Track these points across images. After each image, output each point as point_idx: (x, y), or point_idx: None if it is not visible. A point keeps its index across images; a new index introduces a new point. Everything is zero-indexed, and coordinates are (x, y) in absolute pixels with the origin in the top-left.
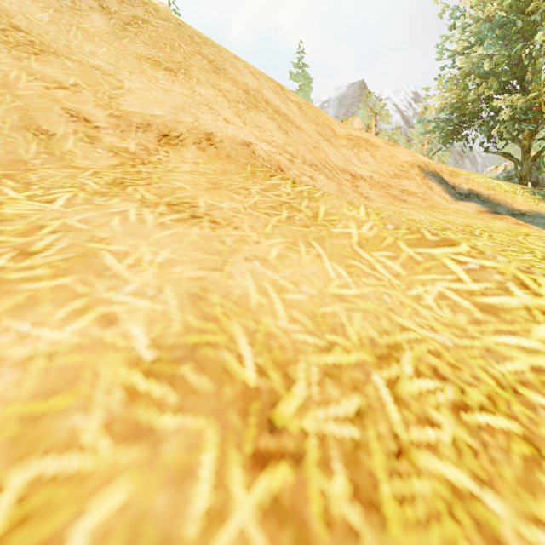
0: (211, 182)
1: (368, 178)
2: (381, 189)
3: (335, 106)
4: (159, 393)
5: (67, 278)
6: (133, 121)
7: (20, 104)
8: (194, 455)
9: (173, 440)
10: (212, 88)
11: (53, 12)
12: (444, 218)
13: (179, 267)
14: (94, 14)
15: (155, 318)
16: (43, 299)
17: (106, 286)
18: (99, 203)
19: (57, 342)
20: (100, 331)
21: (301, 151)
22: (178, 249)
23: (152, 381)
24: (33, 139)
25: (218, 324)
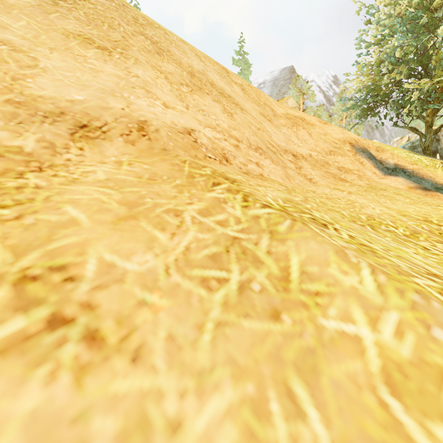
0: (127, 202)
1: (308, 157)
2: (321, 168)
3: (270, 87)
4: None
5: None
6: (40, 108)
7: None
8: None
9: None
10: (152, 69)
11: None
12: (397, 207)
13: None
14: None
15: None
16: None
17: None
18: None
19: None
20: None
21: (245, 133)
22: None
23: None
24: None
25: None
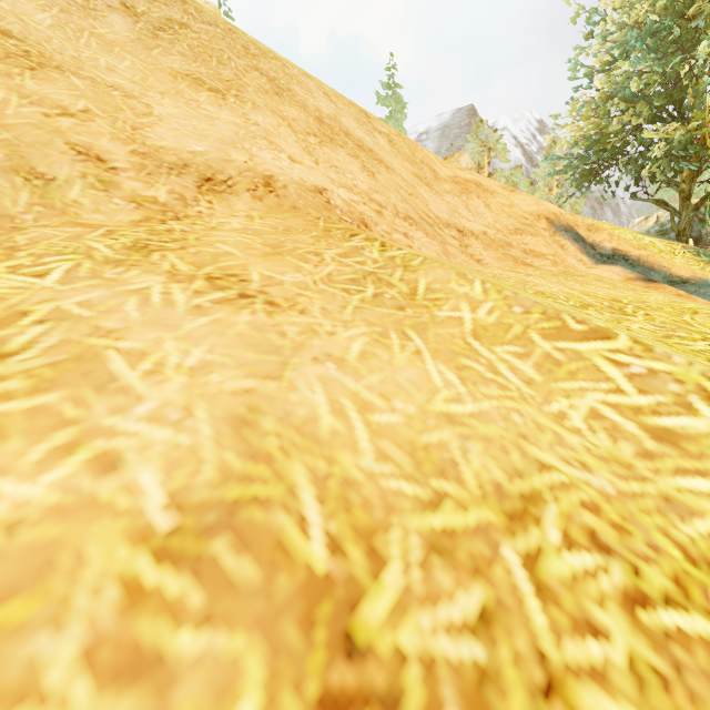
0: (269, 245)
1: (480, 234)
2: (497, 249)
3: (437, 139)
4: (176, 590)
5: (52, 395)
6: (164, 160)
7: (7, 137)
8: (225, 705)
9: (192, 678)
10: (273, 115)
11: (57, 12)
12: (584, 289)
13: (218, 374)
14: (115, 16)
15: (178, 457)
16: (12, 429)
17: (109, 406)
18: (110, 277)
19: (24, 503)
20: (93, 482)
21: (391, 199)
22: (218, 346)
23: (165, 569)
24: (24, 185)
25: (271, 467)
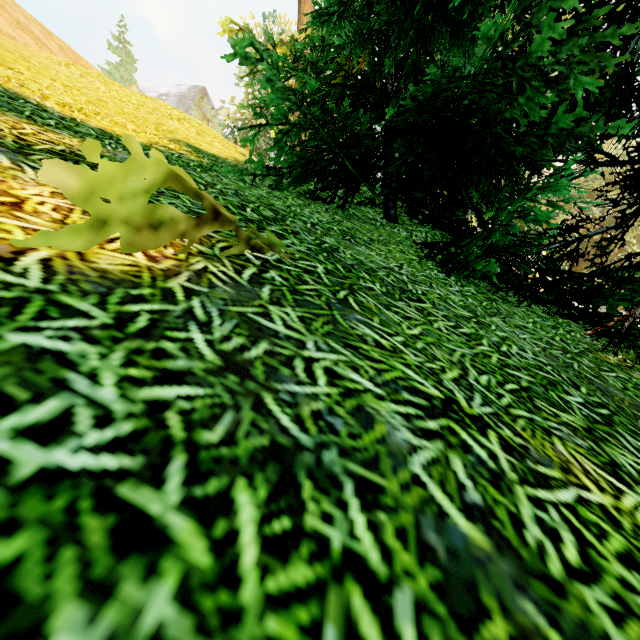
0: None
1: None
2: None
3: (175, 103)
4: None
5: None
6: None
7: None
8: None
9: None
10: None
11: None
12: None
13: None
14: None
15: None
16: None
17: None
18: None
19: None
20: None
21: None
22: None
23: None
24: None
25: None
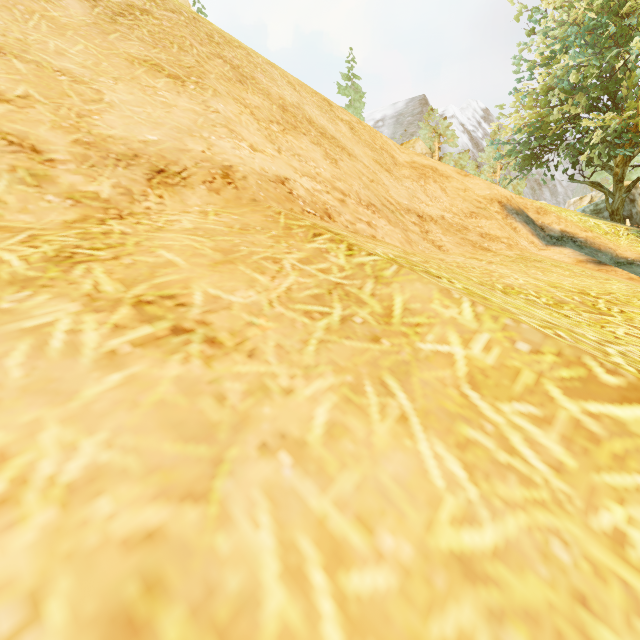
0: (221, 249)
1: (439, 219)
2: (456, 234)
3: (392, 126)
4: None
5: None
6: (111, 150)
7: None
8: None
9: None
10: (235, 102)
11: None
12: (548, 279)
13: (109, 497)
14: None
15: None
16: None
17: None
18: (5, 307)
19: None
20: None
21: (354, 186)
22: (123, 431)
23: None
24: None
25: None
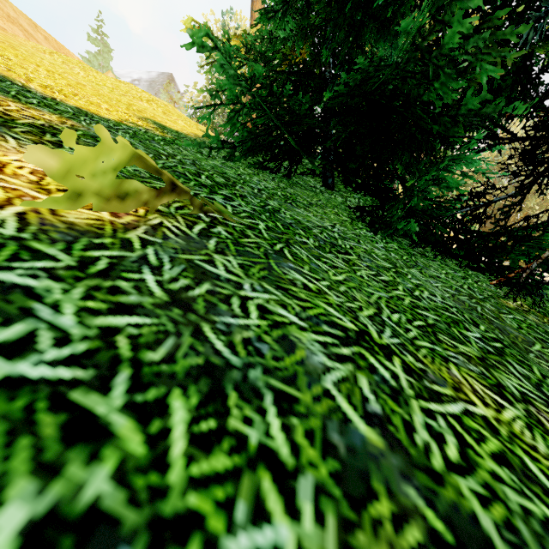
0: None
1: None
2: None
3: (146, 87)
4: None
5: None
6: None
7: None
8: None
9: None
10: None
11: None
12: None
13: None
14: None
15: None
16: None
17: None
18: None
19: None
20: None
21: None
22: None
23: None
24: None
25: None
